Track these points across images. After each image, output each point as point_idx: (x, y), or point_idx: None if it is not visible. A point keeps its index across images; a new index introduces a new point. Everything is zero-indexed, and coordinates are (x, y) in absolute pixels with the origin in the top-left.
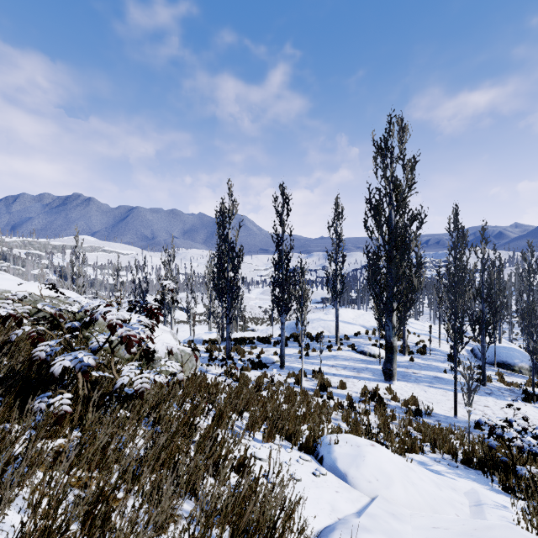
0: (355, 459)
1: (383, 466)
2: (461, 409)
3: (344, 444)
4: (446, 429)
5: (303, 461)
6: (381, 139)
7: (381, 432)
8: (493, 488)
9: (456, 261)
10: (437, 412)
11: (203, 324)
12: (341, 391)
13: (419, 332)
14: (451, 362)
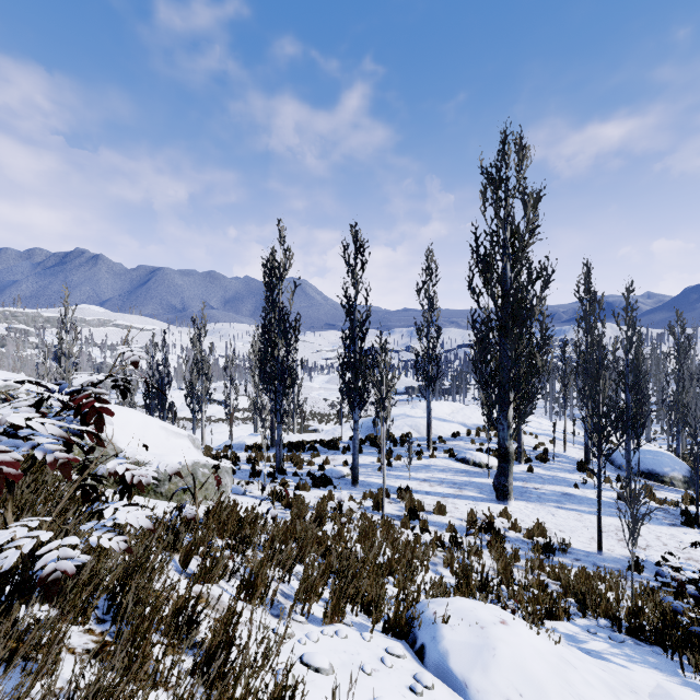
0: (479, 653)
1: (528, 667)
2: (605, 540)
3: (457, 622)
4: (595, 575)
5: (391, 657)
6: (491, 166)
7: (502, 584)
8: (687, 682)
9: (588, 336)
10: (573, 546)
11: (249, 422)
12: (439, 517)
13: (537, 431)
14: (582, 472)
